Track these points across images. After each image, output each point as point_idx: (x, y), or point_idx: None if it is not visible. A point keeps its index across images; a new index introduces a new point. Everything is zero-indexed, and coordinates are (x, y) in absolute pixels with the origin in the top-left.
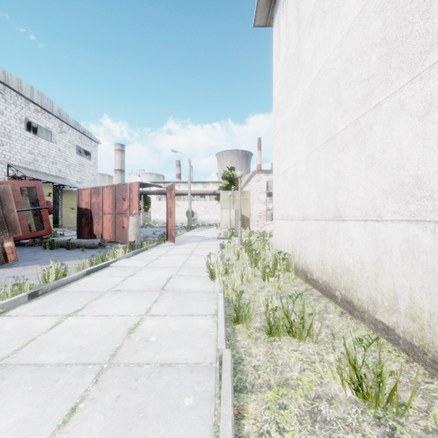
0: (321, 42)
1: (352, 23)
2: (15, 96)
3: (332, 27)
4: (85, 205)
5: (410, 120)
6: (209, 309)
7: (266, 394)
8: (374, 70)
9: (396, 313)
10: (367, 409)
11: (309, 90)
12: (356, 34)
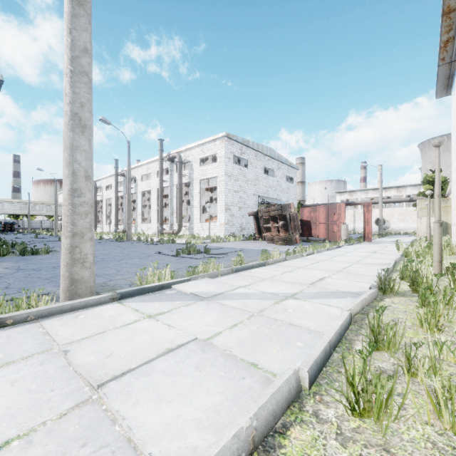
0: None
1: None
2: (260, 155)
3: None
4: (305, 218)
5: None
6: (396, 256)
7: None
8: None
9: None
10: None
11: None
12: None
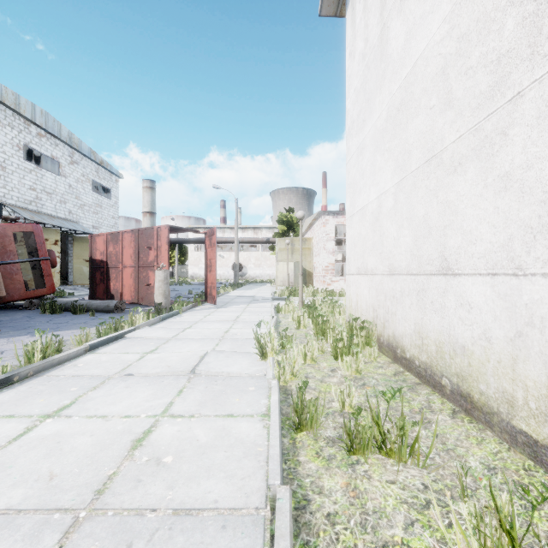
0: (419, 20)
1: None
2: (11, 116)
3: None
4: (99, 256)
5: None
6: (258, 406)
7: None
8: (509, 43)
9: None
10: None
11: (399, 92)
12: None
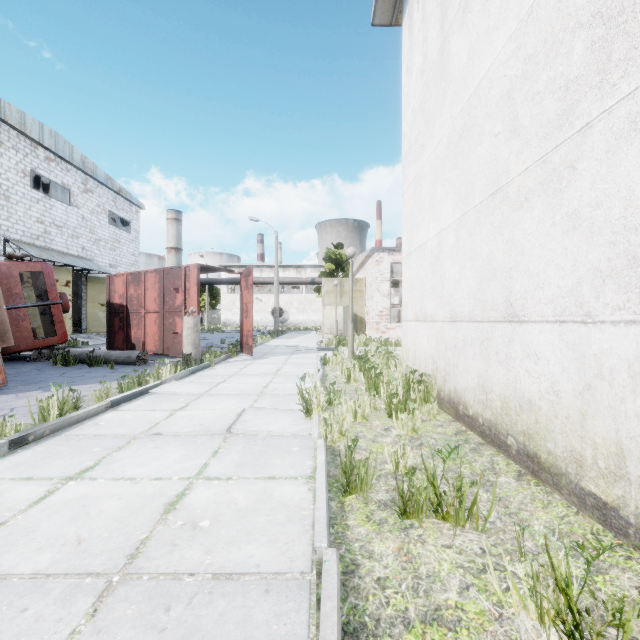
0: (483, 36)
1: None
2: (16, 137)
3: (502, 9)
4: (118, 299)
5: None
6: (302, 467)
7: None
8: (578, 68)
9: (622, 481)
10: None
11: (462, 116)
12: (544, 14)
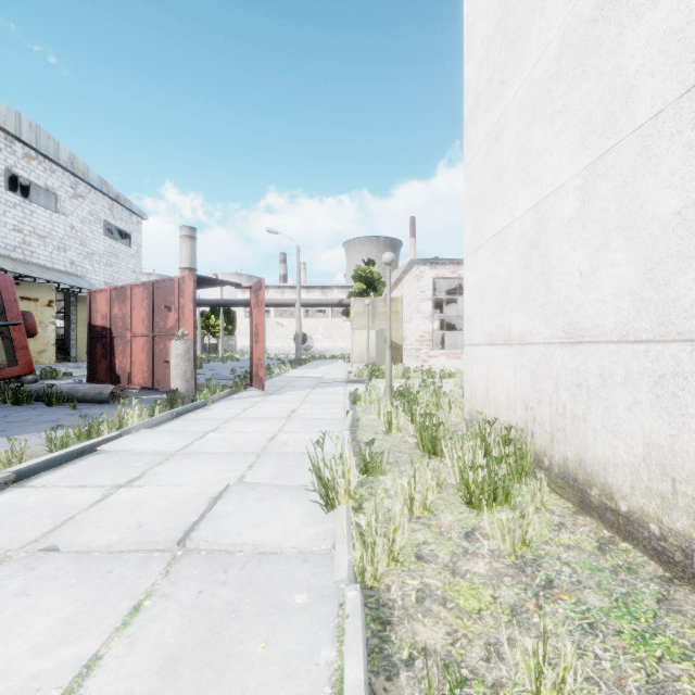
0: None
1: None
2: None
3: None
4: (101, 321)
5: None
6: (310, 675)
7: None
8: None
9: None
10: None
11: None
12: None
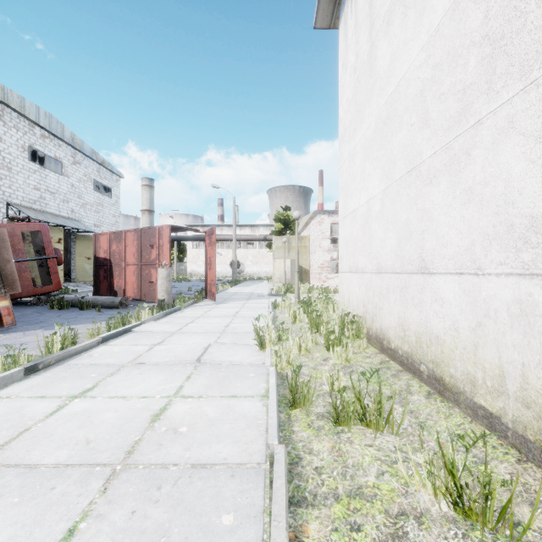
0: (402, 44)
1: (442, 18)
2: (16, 118)
3: (416, 25)
4: (103, 254)
5: (522, 141)
6: (258, 388)
7: (333, 509)
8: (472, 77)
9: (503, 396)
10: (470, 531)
11: (386, 107)
12: (447, 32)
